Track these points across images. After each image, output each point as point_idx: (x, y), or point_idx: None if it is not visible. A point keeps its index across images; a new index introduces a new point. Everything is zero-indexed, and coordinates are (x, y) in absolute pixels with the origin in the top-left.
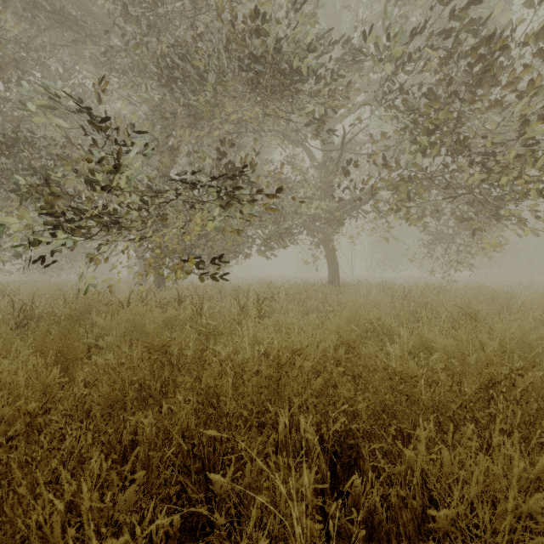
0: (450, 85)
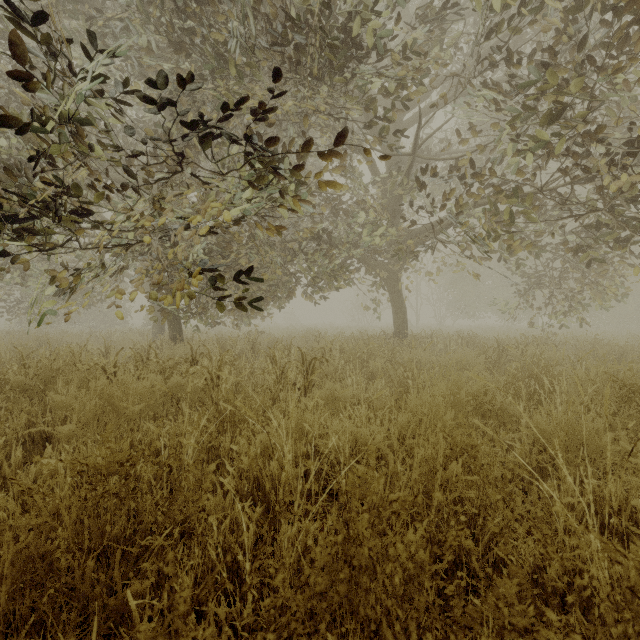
0: (583, 48)
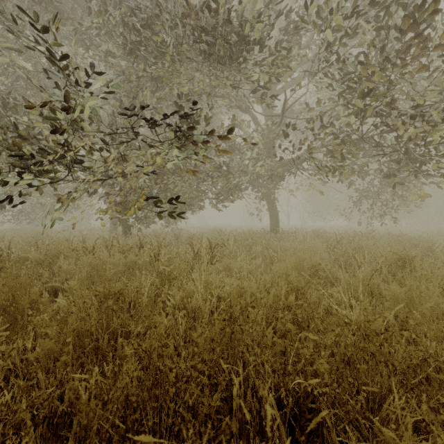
0: (382, 53)
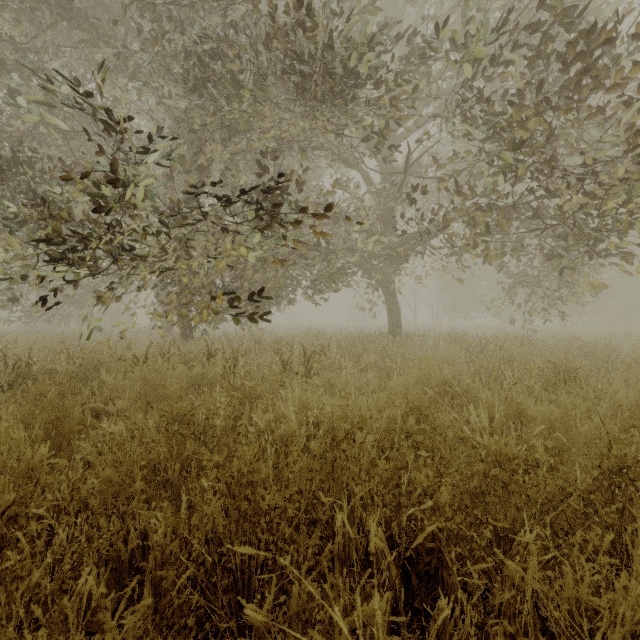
0: (539, 91)
